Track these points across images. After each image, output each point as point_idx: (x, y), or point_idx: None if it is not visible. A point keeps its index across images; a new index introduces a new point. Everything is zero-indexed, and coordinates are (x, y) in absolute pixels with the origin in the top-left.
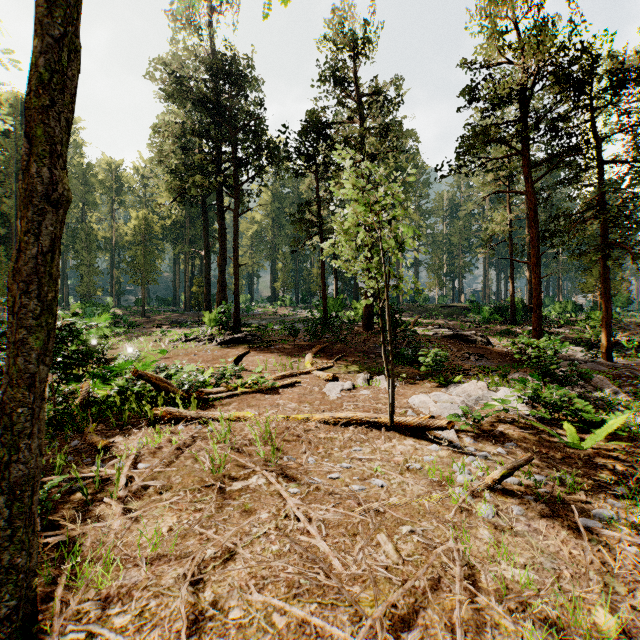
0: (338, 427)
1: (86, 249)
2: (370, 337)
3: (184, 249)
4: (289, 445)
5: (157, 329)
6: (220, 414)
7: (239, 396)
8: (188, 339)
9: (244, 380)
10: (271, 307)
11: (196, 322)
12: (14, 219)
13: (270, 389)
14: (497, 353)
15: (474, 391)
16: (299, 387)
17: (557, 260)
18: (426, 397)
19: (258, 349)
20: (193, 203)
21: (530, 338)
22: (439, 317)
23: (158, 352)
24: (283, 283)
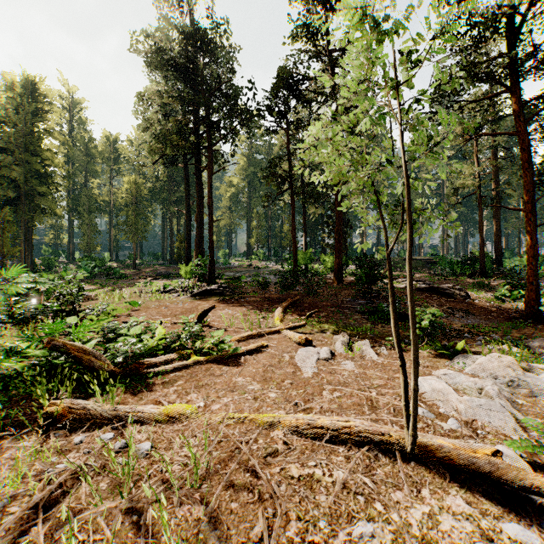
0: (321, 449)
1: (87, 211)
2: (341, 290)
3: (170, 209)
4: (235, 505)
5: (143, 280)
6: (148, 408)
7: (190, 368)
8: (165, 290)
9: (205, 341)
10: (246, 260)
11: (178, 274)
12: (23, 184)
13: (230, 356)
14: (481, 308)
15: (500, 370)
16: (265, 353)
17: (517, 215)
18: (440, 382)
19: (228, 302)
20: (174, 165)
21: (511, 291)
22: (404, 269)
23: (130, 304)
24: (257, 239)
